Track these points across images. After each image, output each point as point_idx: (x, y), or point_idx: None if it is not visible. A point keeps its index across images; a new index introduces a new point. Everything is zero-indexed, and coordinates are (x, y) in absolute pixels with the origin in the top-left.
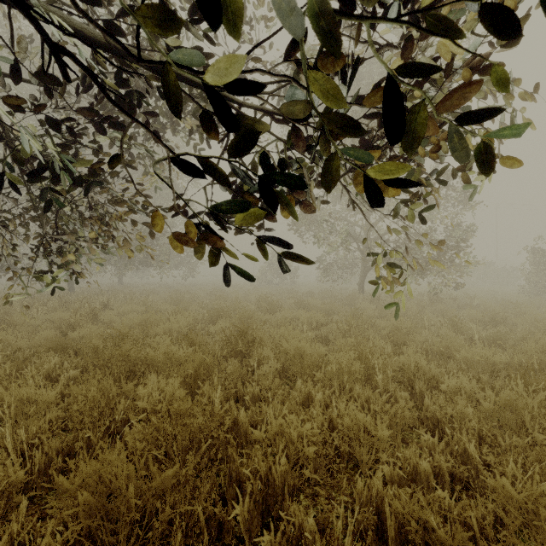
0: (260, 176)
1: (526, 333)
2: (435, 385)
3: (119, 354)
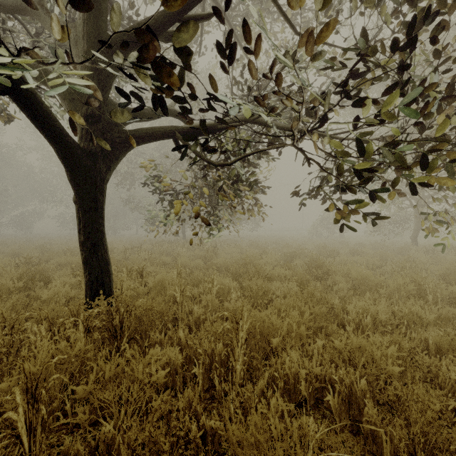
0: (371, 191)
1: None
2: None
3: (256, 270)
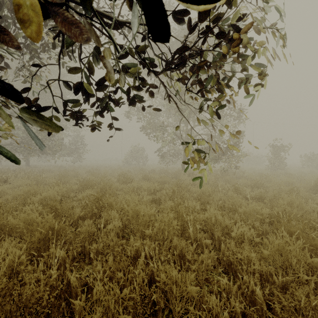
0: None
1: (276, 193)
2: (227, 232)
3: None
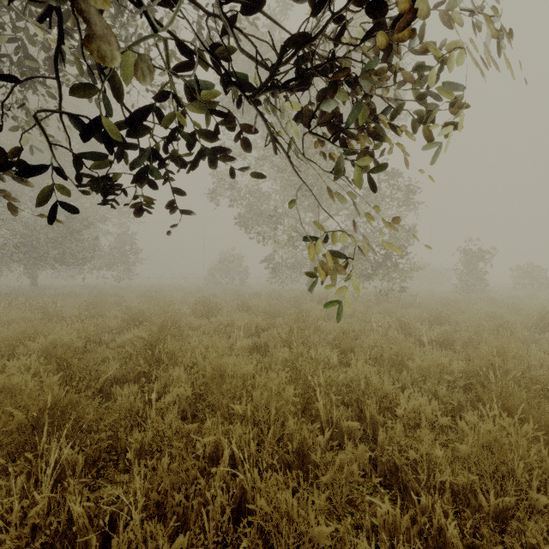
0: None
1: (473, 333)
2: (388, 405)
3: None
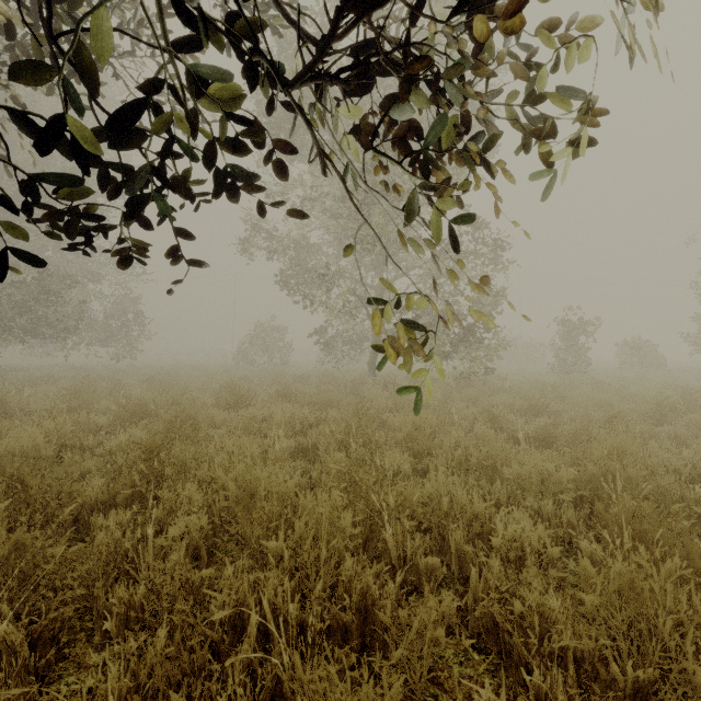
0: None
1: (580, 427)
2: (479, 530)
3: None
